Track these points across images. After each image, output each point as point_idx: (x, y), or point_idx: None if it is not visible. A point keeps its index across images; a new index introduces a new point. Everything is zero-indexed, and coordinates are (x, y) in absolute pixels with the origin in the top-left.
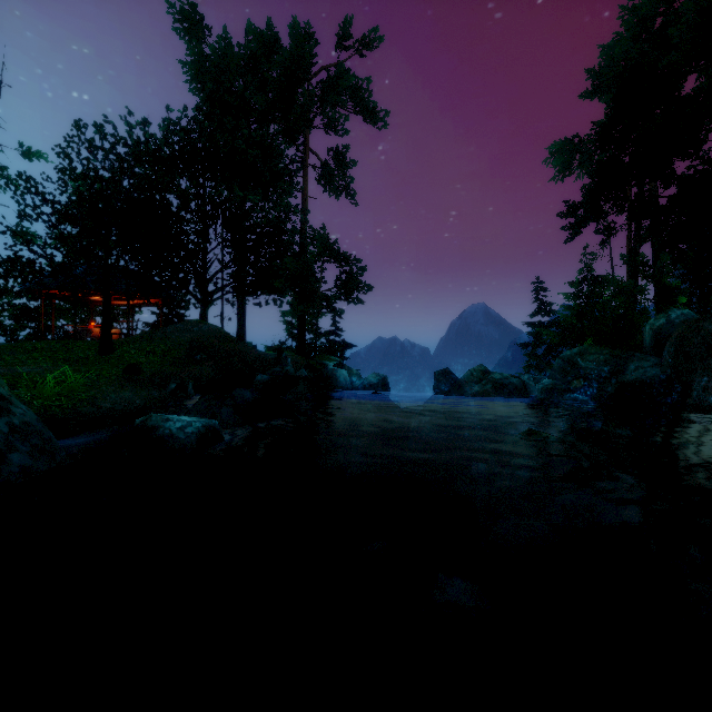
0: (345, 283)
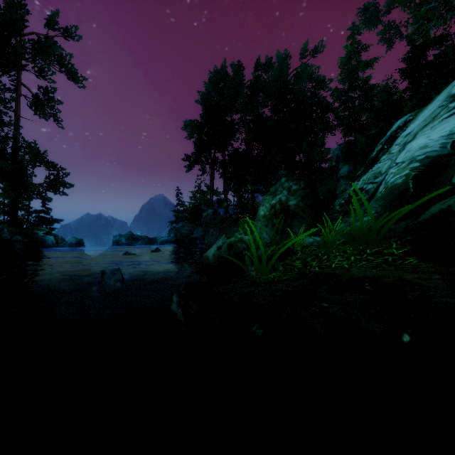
0: (53, 181)
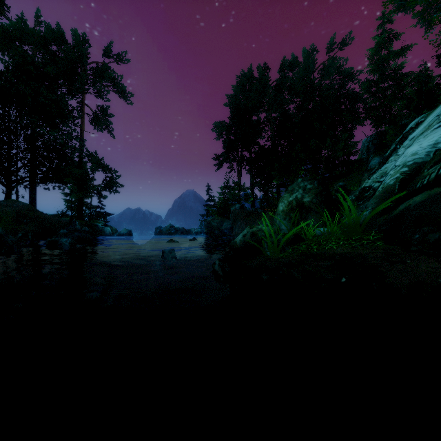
0: (108, 182)
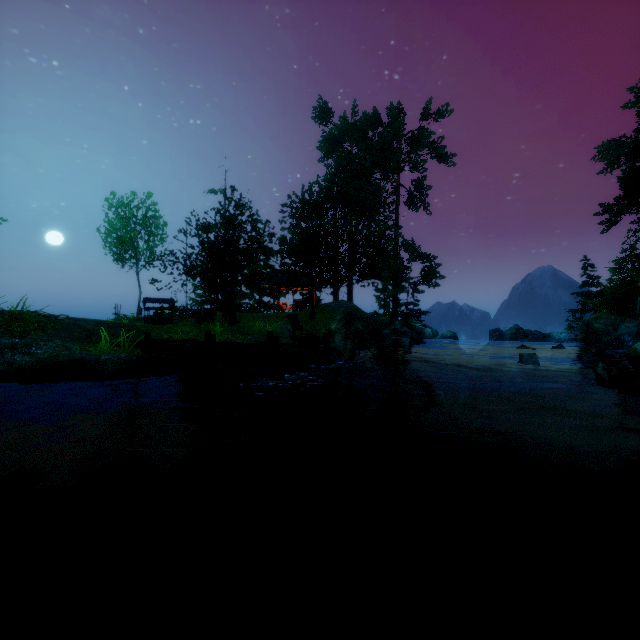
0: (427, 273)
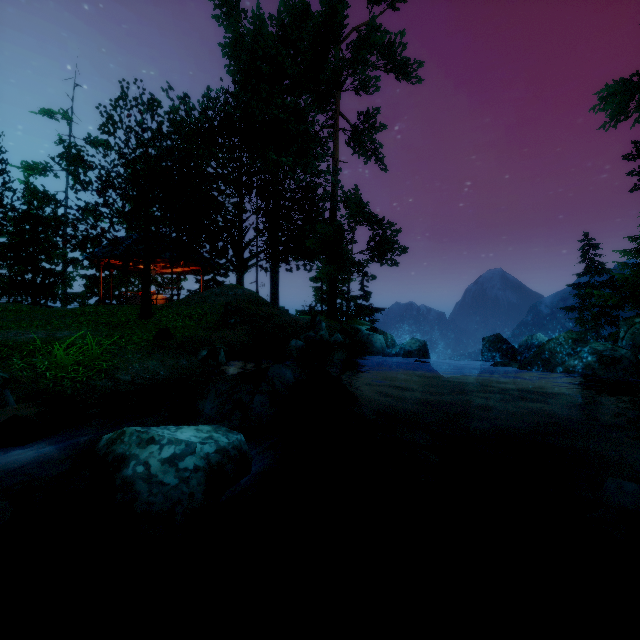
0: (378, 244)
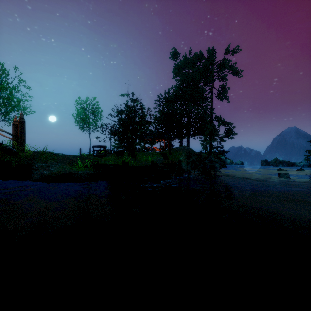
0: (227, 132)
